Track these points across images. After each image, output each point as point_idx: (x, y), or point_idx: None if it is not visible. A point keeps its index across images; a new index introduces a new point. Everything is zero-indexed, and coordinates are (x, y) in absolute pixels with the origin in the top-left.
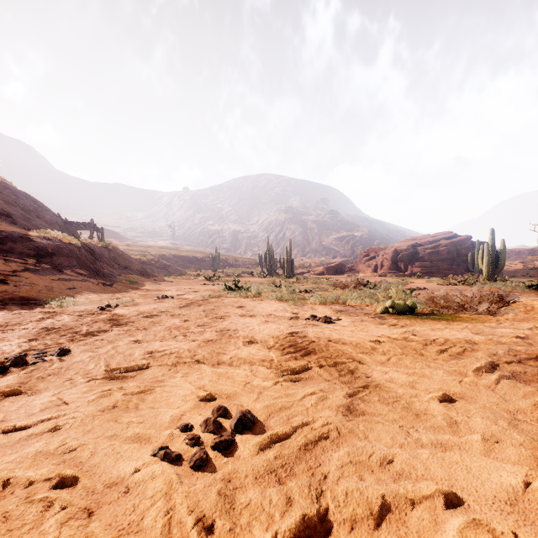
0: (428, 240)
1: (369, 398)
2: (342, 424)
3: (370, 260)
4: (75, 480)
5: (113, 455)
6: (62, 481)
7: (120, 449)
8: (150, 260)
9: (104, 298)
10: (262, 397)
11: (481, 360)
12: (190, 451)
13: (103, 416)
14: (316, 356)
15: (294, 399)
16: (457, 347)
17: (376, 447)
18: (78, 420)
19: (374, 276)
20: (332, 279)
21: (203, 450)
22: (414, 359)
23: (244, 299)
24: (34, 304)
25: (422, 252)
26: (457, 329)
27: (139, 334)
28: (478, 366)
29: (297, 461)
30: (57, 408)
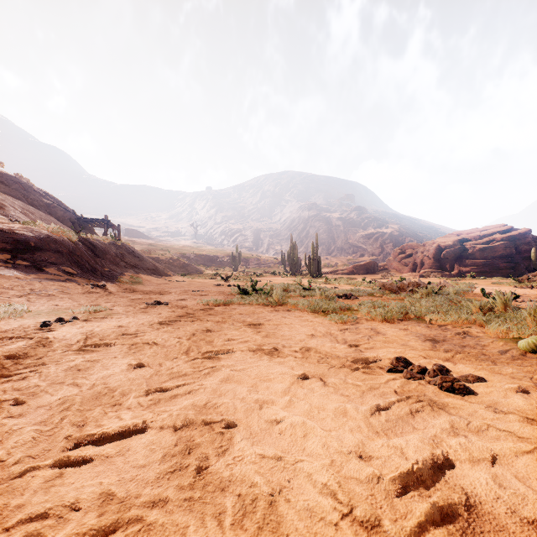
0: (478, 235)
1: None
2: None
3: (406, 258)
4: None
5: None
6: None
7: None
8: (168, 258)
9: (78, 304)
10: None
11: None
12: None
13: None
14: None
15: None
16: None
17: None
18: None
19: (413, 275)
20: (366, 279)
21: None
22: None
23: (262, 309)
24: None
25: (472, 248)
26: None
27: None
28: None
29: None
30: None
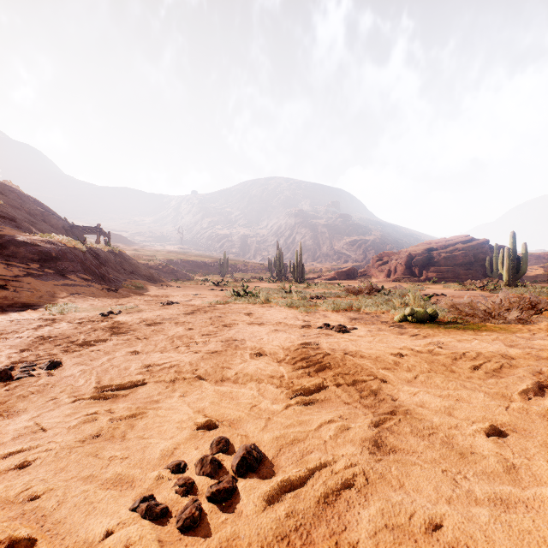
0: (443, 244)
1: (399, 428)
2: (370, 467)
3: (383, 264)
4: (30, 544)
5: (85, 506)
6: (13, 546)
7: (94, 497)
8: (157, 265)
9: (108, 304)
10: (271, 424)
11: (525, 379)
12: (180, 503)
13: (83, 448)
14: (332, 372)
15: (309, 429)
16: (493, 363)
17: (416, 503)
18: (51, 454)
19: (387, 281)
20: (344, 284)
21: (195, 504)
22: (446, 377)
23: (252, 306)
24: (34, 311)
25: (437, 256)
26: (487, 341)
27: (139, 345)
28: (525, 388)
29: (315, 520)
30: (32, 437)
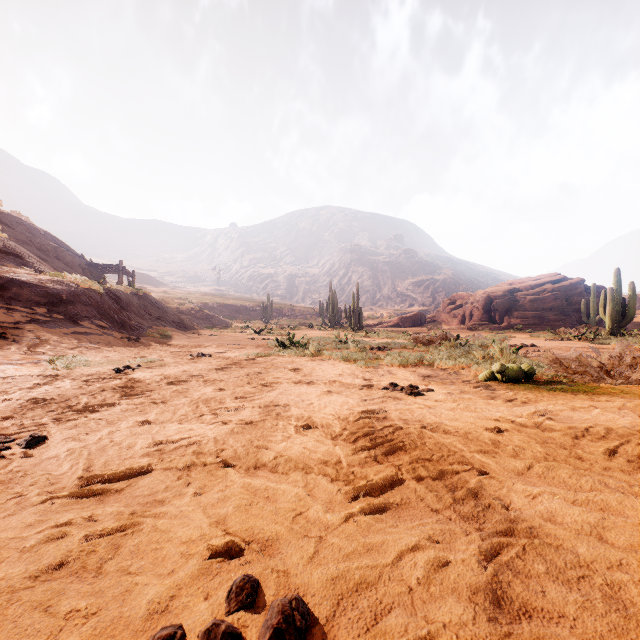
0: (529, 285)
1: (525, 564)
2: None
3: (456, 309)
4: None
5: None
6: None
7: None
8: (189, 309)
9: (126, 356)
10: (324, 550)
11: None
12: None
13: (31, 592)
14: (408, 457)
15: (383, 562)
16: (633, 445)
17: None
18: None
19: (461, 328)
20: (410, 332)
21: None
22: (575, 469)
23: (300, 359)
24: (34, 365)
25: (522, 299)
26: (612, 410)
27: (153, 411)
28: None
29: None
30: None
